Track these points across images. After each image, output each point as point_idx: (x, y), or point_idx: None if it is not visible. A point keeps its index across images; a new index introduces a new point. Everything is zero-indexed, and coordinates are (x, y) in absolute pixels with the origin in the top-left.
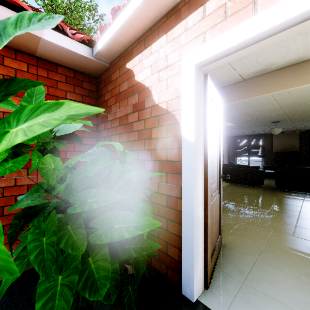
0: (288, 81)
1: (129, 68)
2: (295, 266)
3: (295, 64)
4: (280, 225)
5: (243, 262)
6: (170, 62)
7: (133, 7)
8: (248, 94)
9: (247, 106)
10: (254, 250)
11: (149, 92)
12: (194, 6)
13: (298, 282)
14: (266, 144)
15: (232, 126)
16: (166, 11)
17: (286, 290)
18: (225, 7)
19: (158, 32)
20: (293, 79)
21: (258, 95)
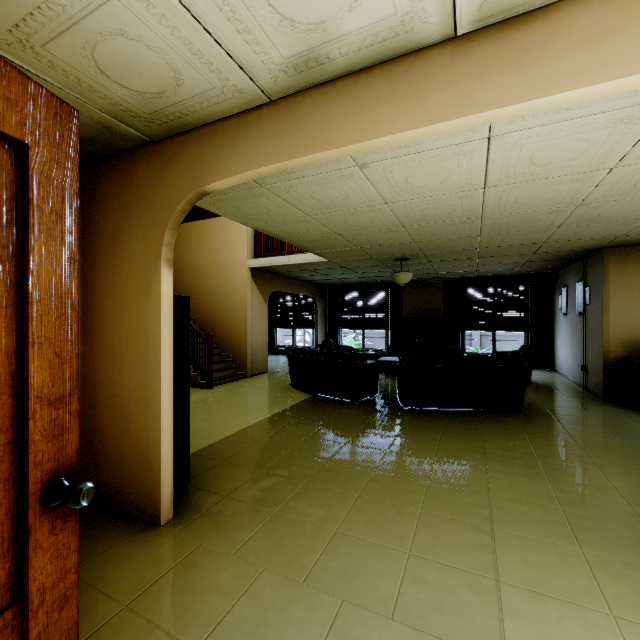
0: (380, 113)
1: None
2: None
3: (398, 58)
4: (372, 558)
5: None
6: None
7: None
8: (282, 150)
9: (329, 211)
10: None
11: None
12: None
13: None
14: (392, 303)
15: (322, 263)
16: None
17: None
18: None
19: None
20: (393, 108)
21: (307, 154)
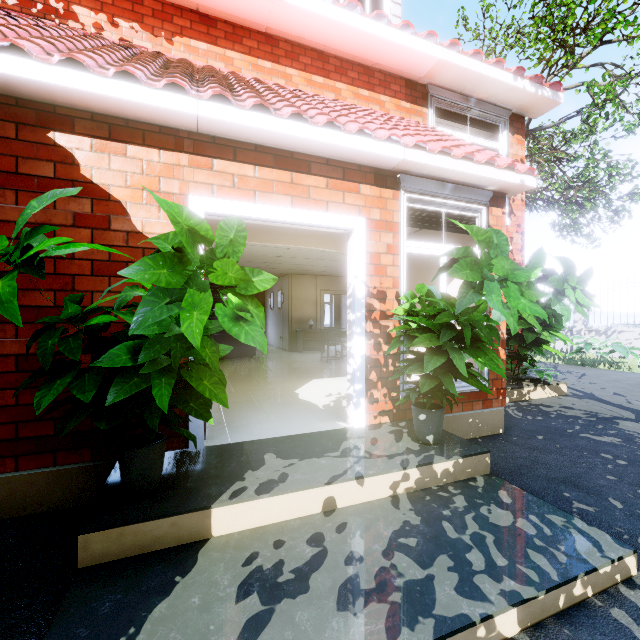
0: None
1: (61, 144)
2: (249, 406)
3: None
4: None
5: (215, 418)
6: (167, 189)
7: (126, 96)
8: None
9: None
10: (215, 409)
11: (122, 210)
12: (202, 151)
13: (255, 412)
14: None
15: None
16: (162, 124)
17: (253, 417)
18: (234, 178)
19: (144, 137)
20: None
21: None
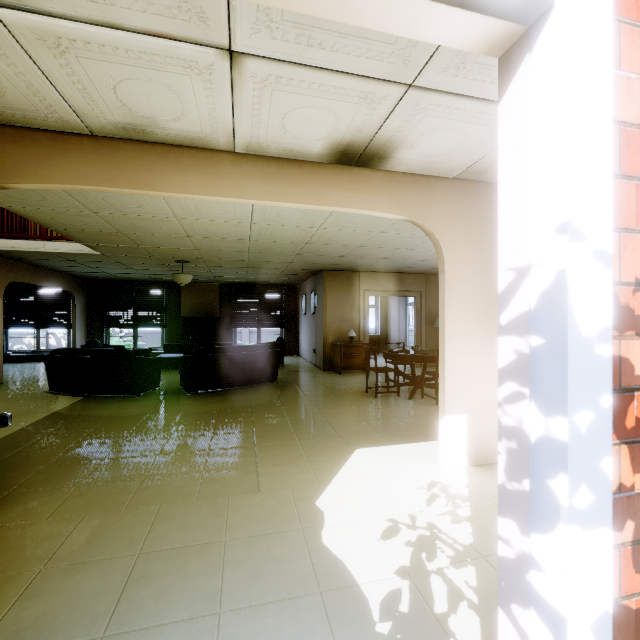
0: (188, 179)
1: None
2: (192, 591)
3: (200, 148)
4: (177, 482)
5: None
6: None
7: None
8: (105, 177)
9: (118, 213)
10: (100, 606)
11: None
12: None
13: None
14: (169, 301)
15: (91, 255)
16: None
17: None
18: None
19: None
20: (197, 178)
21: (130, 188)
